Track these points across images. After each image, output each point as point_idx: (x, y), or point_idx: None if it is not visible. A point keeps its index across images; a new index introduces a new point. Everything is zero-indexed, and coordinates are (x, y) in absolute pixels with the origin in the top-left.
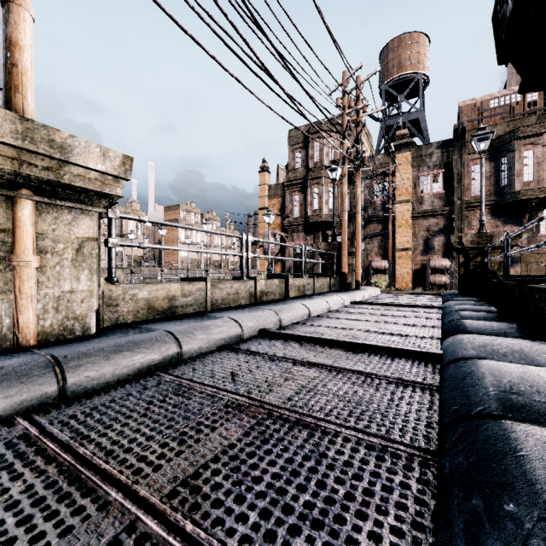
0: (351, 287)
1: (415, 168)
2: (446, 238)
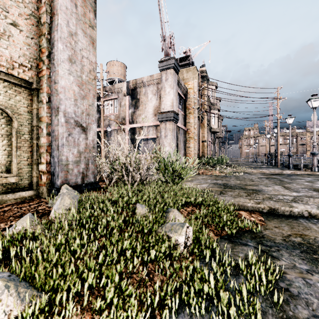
0: None
1: None
2: None
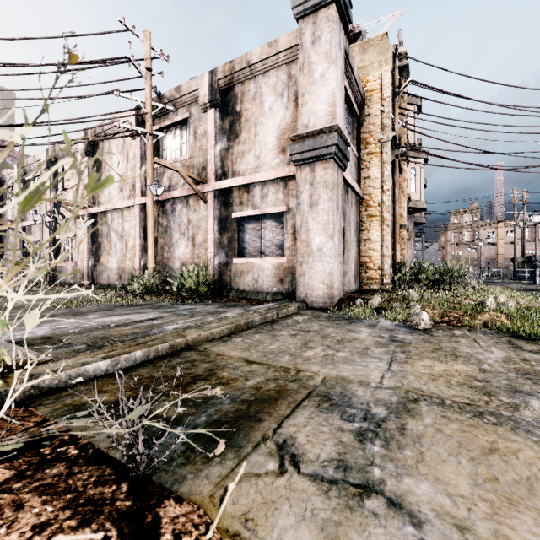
0: None
1: None
2: None
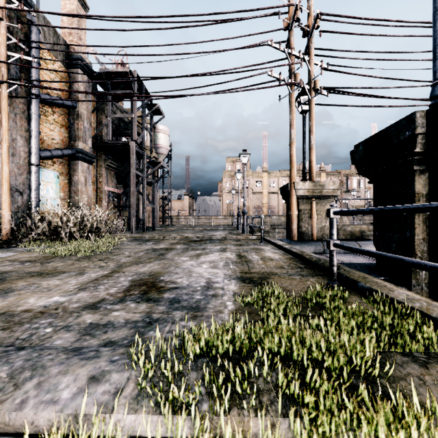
0: None
1: None
2: None
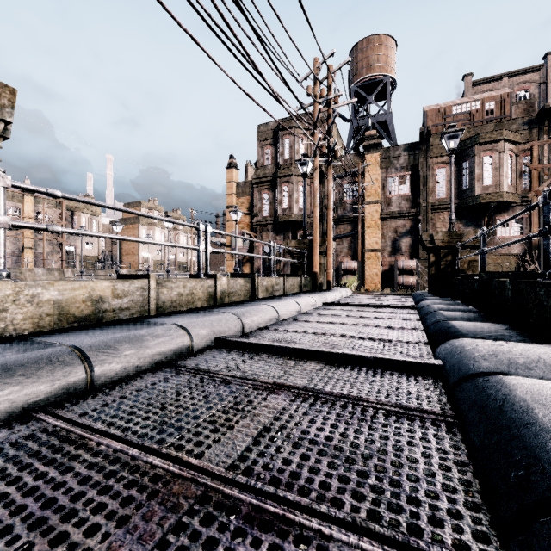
0: (322, 287)
1: (383, 169)
2: (413, 239)
